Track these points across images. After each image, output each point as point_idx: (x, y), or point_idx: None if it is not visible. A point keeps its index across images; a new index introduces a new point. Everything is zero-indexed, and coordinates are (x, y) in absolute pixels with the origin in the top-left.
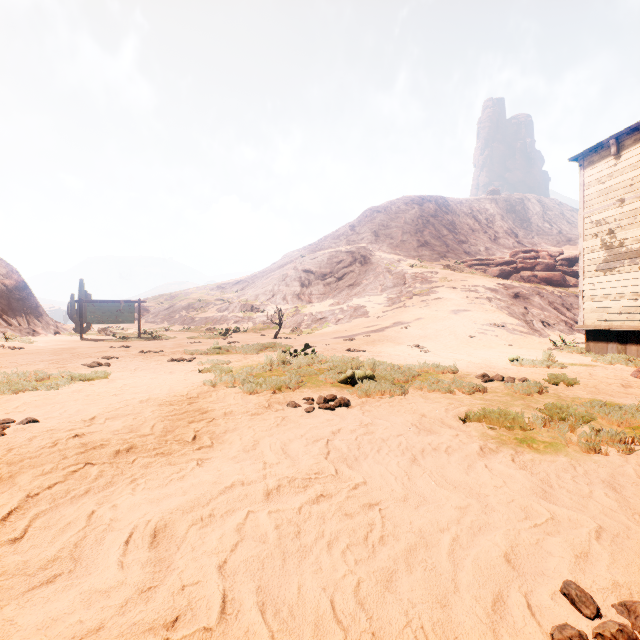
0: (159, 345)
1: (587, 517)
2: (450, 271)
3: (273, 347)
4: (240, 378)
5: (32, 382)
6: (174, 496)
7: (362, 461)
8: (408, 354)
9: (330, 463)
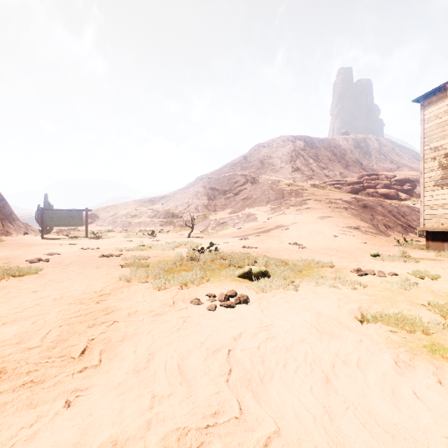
0: (99, 243)
1: None
2: (316, 188)
3: (186, 244)
4: (152, 274)
5: None
6: None
7: (268, 384)
8: (290, 250)
9: (232, 393)
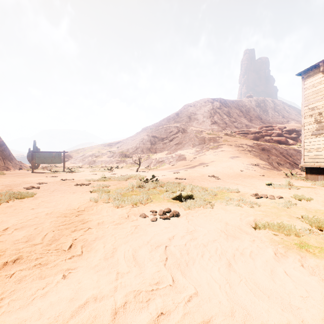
0: (73, 175)
1: None
2: (228, 136)
3: (135, 177)
4: (113, 197)
5: None
6: (28, 321)
7: (191, 266)
8: (209, 180)
9: (168, 271)
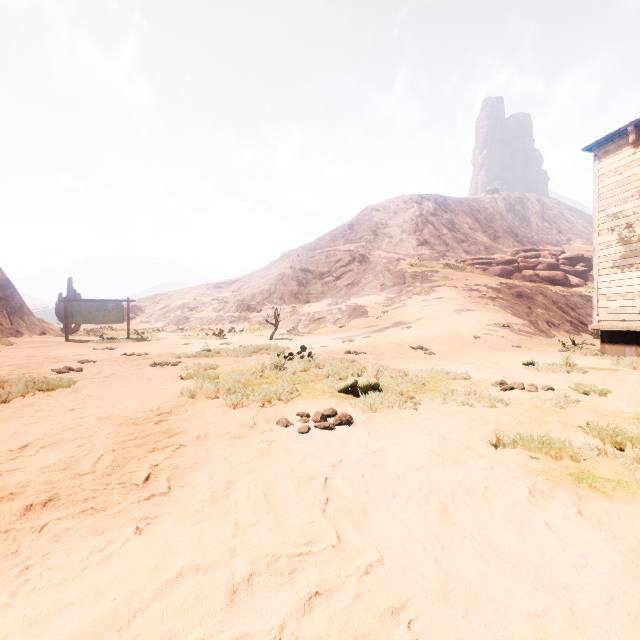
0: (147, 347)
1: None
2: (451, 270)
3: (268, 349)
4: (225, 387)
5: None
6: (78, 605)
7: (373, 514)
8: (412, 357)
9: (329, 522)
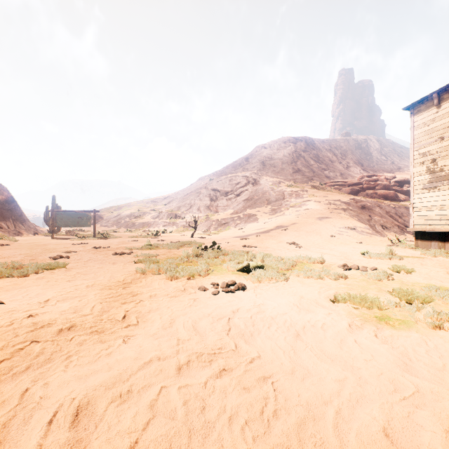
0: (108, 242)
1: (447, 390)
2: (316, 190)
3: (190, 244)
4: (164, 268)
5: (7, 271)
6: (100, 372)
7: (256, 336)
8: (287, 249)
9: (231, 339)
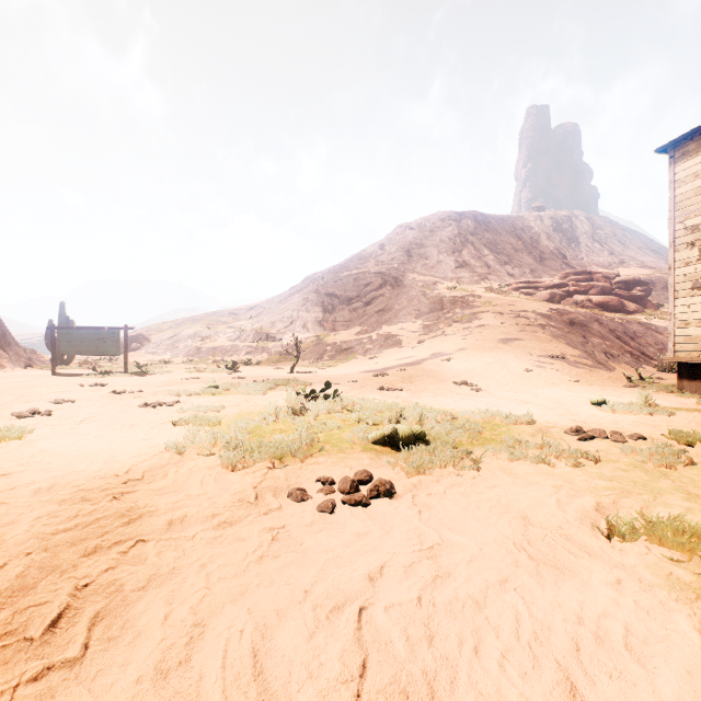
0: (145, 382)
1: None
2: (494, 295)
3: (286, 385)
4: (224, 438)
5: None
6: None
7: None
8: (457, 394)
9: None
